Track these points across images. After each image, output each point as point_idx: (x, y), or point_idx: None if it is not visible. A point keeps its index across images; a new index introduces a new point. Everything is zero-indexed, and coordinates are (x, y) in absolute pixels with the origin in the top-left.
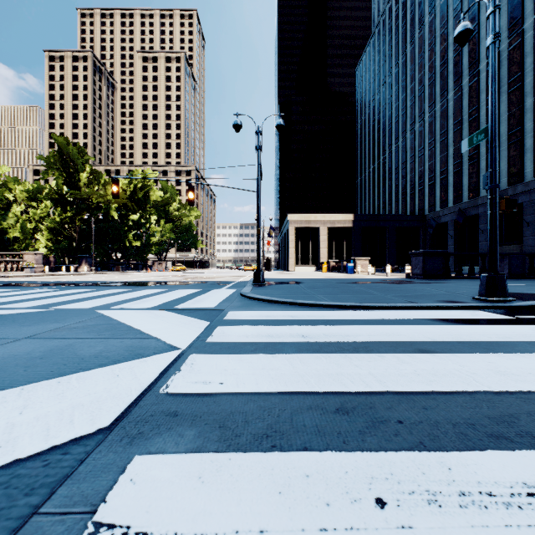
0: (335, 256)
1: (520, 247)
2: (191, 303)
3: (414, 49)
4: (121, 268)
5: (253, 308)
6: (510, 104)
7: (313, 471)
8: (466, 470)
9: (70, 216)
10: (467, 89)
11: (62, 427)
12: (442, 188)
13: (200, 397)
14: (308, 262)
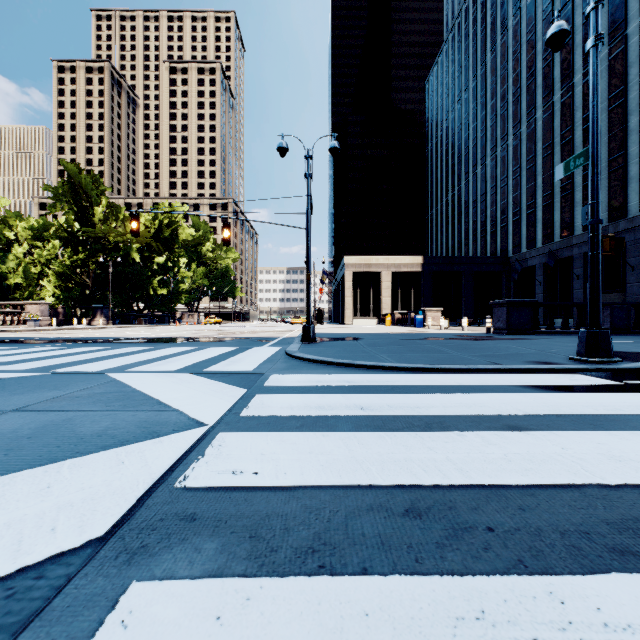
0: (401, 306)
1: (623, 295)
2: (225, 364)
3: (495, 58)
4: (144, 321)
5: (301, 371)
6: (611, 124)
7: (374, 607)
8: (586, 605)
9: (82, 258)
10: (559, 105)
11: (39, 538)
12: (529, 225)
13: (227, 493)
14: (368, 313)
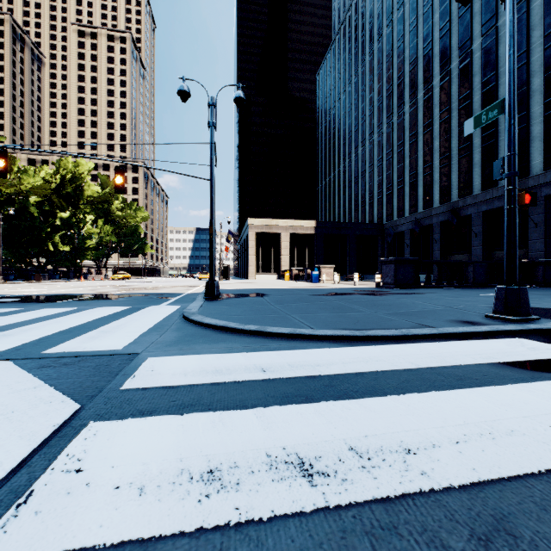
0: (297, 263)
1: (469, 256)
2: (90, 337)
3: (373, 60)
4: (43, 277)
5: (194, 348)
6: (460, 120)
7: None
8: None
9: None
10: (422, 102)
11: None
12: (399, 198)
13: None
14: (269, 269)
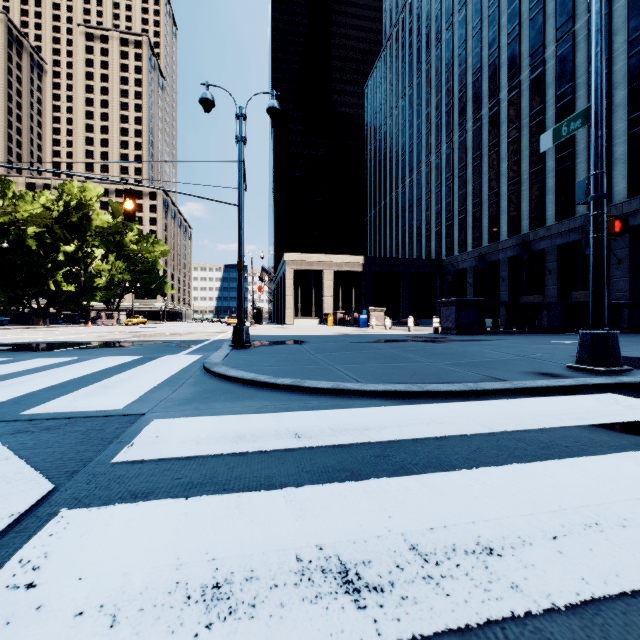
0: (342, 306)
1: (541, 297)
2: (85, 393)
3: (430, 69)
4: (43, 321)
5: (213, 407)
6: (531, 139)
7: None
8: None
9: None
10: (487, 119)
11: None
12: (461, 230)
13: None
14: (309, 313)
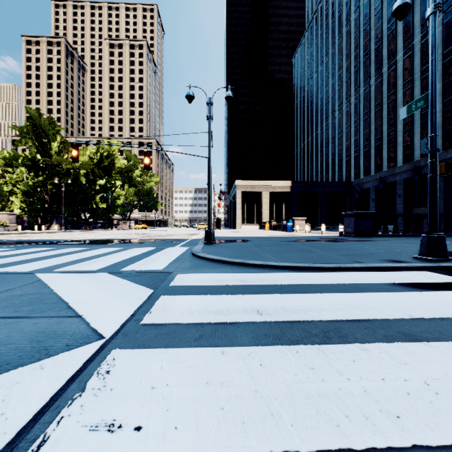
0: (276, 216)
1: None
2: (141, 263)
3: (341, 42)
4: (89, 227)
5: (203, 270)
6: (422, 89)
7: None
8: None
9: (42, 180)
10: (386, 75)
11: None
12: (365, 159)
13: None
14: (252, 221)
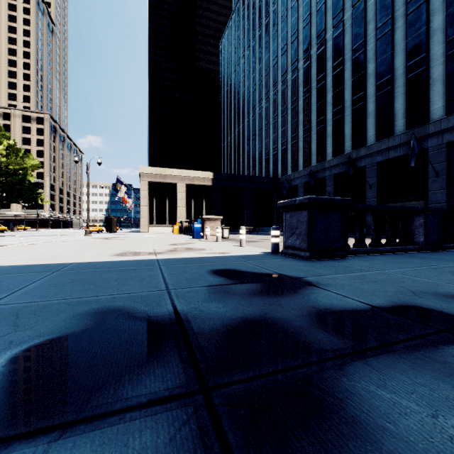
0: (194, 215)
1: None
2: None
3: (269, 22)
4: None
5: None
6: (354, 70)
7: None
8: None
9: None
10: (315, 57)
11: None
12: (293, 153)
13: None
14: (164, 221)
